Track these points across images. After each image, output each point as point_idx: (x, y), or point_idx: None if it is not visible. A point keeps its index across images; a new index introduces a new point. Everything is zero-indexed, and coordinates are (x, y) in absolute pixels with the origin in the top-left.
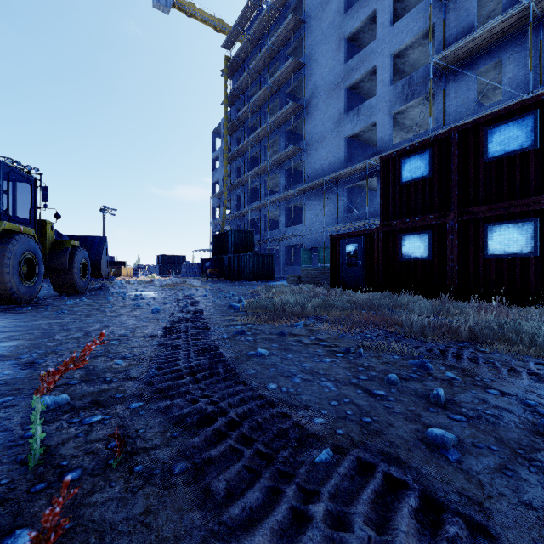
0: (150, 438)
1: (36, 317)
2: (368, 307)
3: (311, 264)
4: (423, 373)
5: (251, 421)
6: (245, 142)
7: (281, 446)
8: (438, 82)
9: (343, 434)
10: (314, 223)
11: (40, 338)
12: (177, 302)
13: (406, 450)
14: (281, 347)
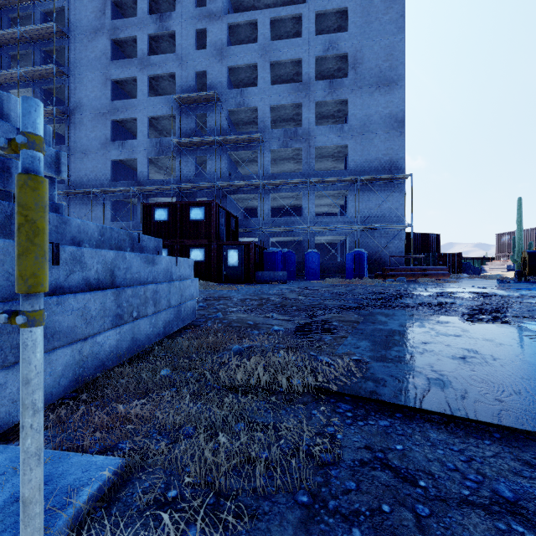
0: None
1: None
2: None
3: None
4: None
5: None
6: None
7: None
8: (177, 151)
9: None
10: None
11: None
12: None
13: None
14: None
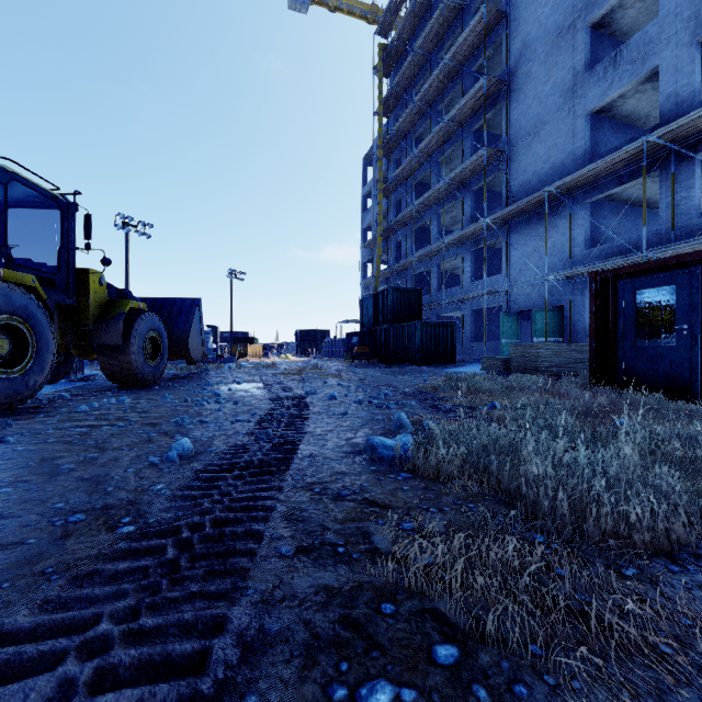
0: None
1: None
2: None
3: (518, 339)
4: None
5: None
6: (407, 160)
7: None
8: None
9: None
10: (524, 269)
11: None
12: (264, 414)
13: None
14: None
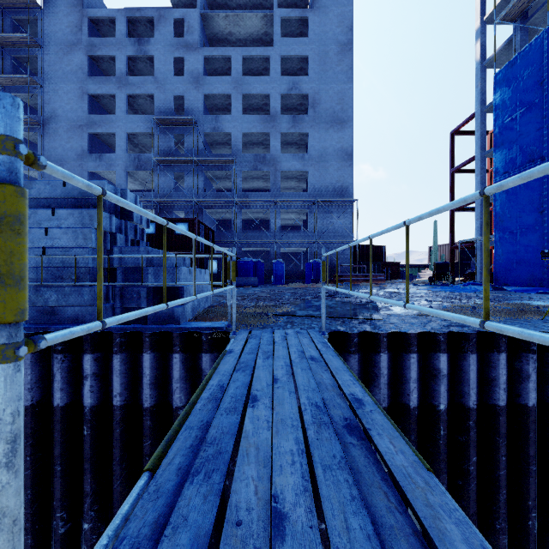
0: None
1: None
2: None
3: None
4: None
5: None
6: None
7: None
8: (156, 167)
9: None
10: None
11: None
12: None
13: None
14: None
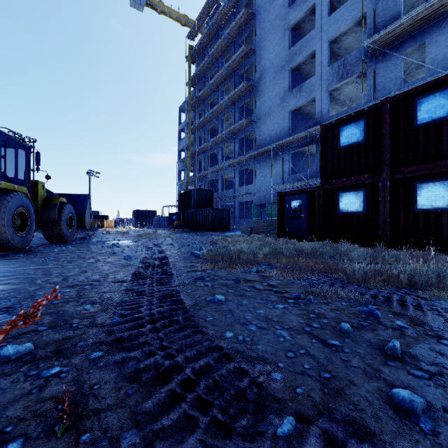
0: (103, 396)
1: (25, 263)
2: (312, 255)
3: (260, 218)
4: (373, 321)
5: (207, 379)
6: (205, 116)
7: (239, 412)
8: (369, 62)
9: (303, 394)
10: (263, 183)
11: (23, 283)
12: (147, 249)
13: (373, 415)
14: (237, 292)
